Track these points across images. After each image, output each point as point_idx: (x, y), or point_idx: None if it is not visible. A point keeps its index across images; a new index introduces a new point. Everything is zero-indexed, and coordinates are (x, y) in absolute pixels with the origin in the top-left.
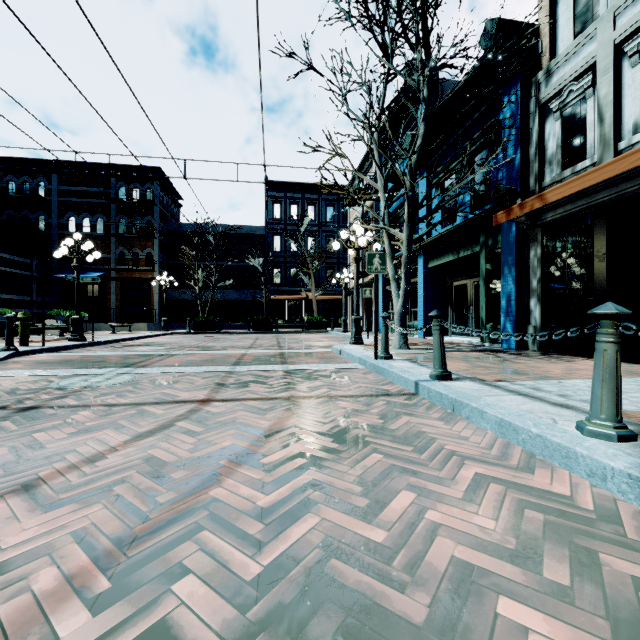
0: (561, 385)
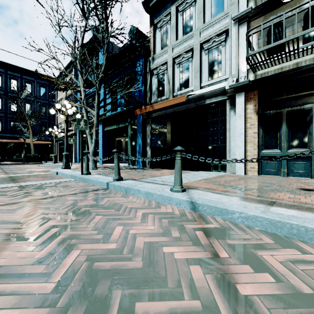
0: (161, 178)
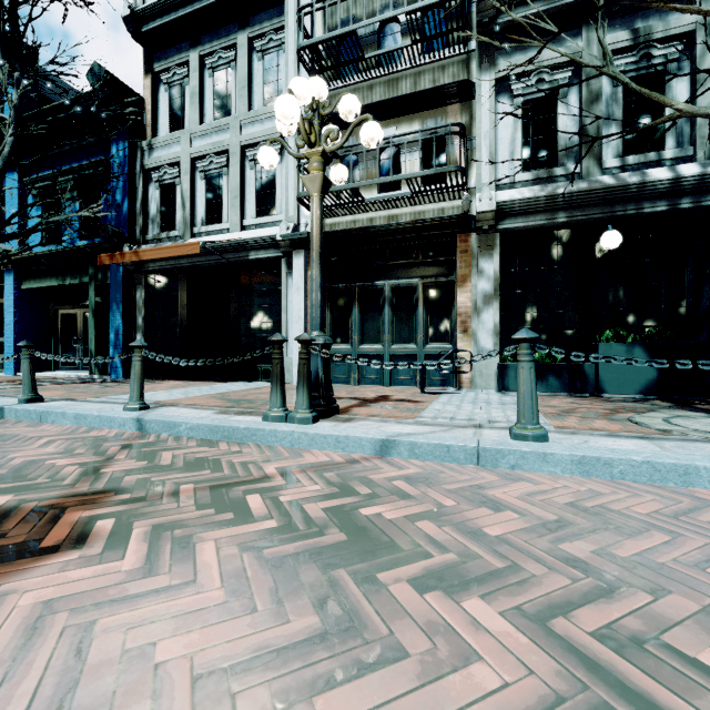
0: None
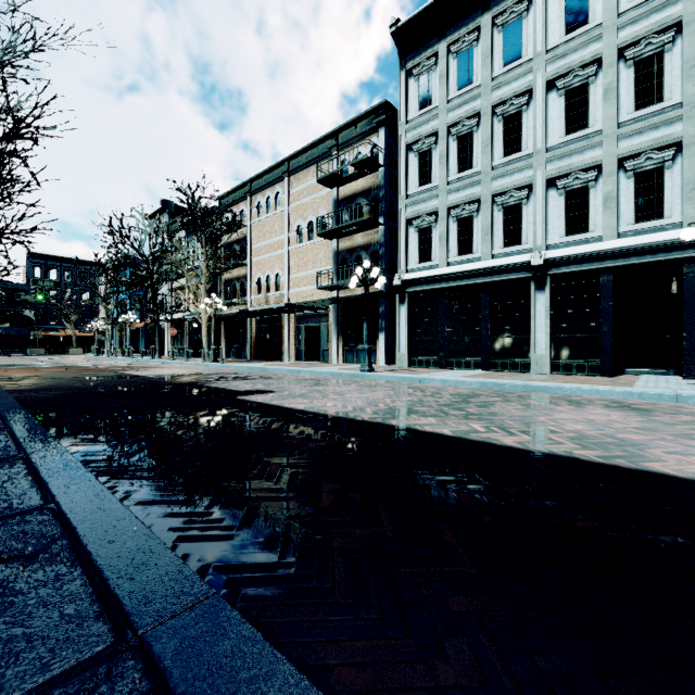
0: None
